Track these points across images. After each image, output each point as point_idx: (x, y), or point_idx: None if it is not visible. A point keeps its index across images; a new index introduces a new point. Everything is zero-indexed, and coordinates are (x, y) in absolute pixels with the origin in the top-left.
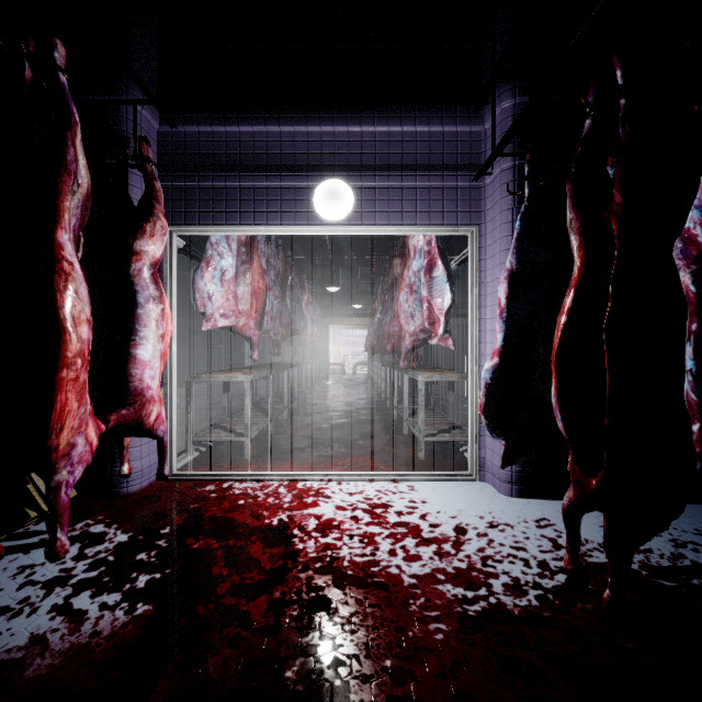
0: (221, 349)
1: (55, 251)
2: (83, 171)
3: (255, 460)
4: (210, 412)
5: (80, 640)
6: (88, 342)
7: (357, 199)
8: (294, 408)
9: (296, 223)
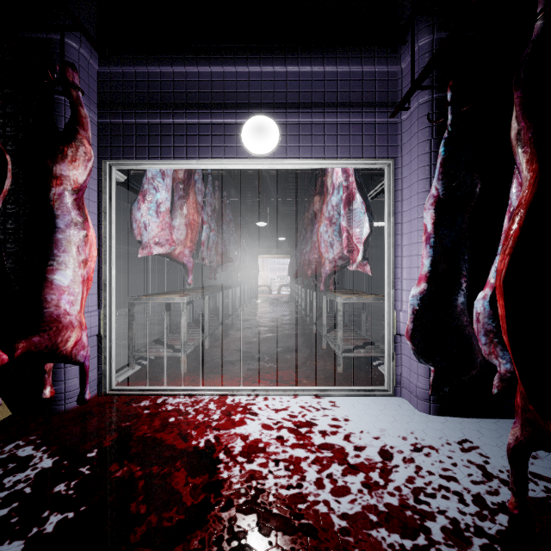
0: (171, 274)
1: None
2: None
3: (190, 373)
4: (157, 327)
5: None
6: None
7: (282, 134)
8: (228, 323)
9: (226, 156)
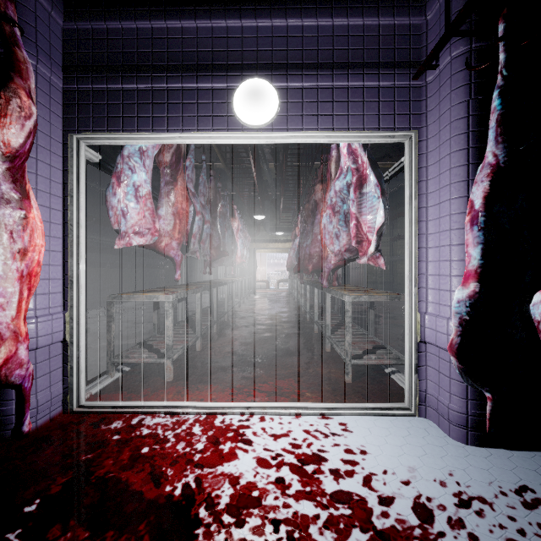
0: (167, 269)
1: None
2: None
3: (175, 383)
4: (148, 326)
5: None
6: None
7: (281, 101)
8: (224, 321)
9: (214, 128)
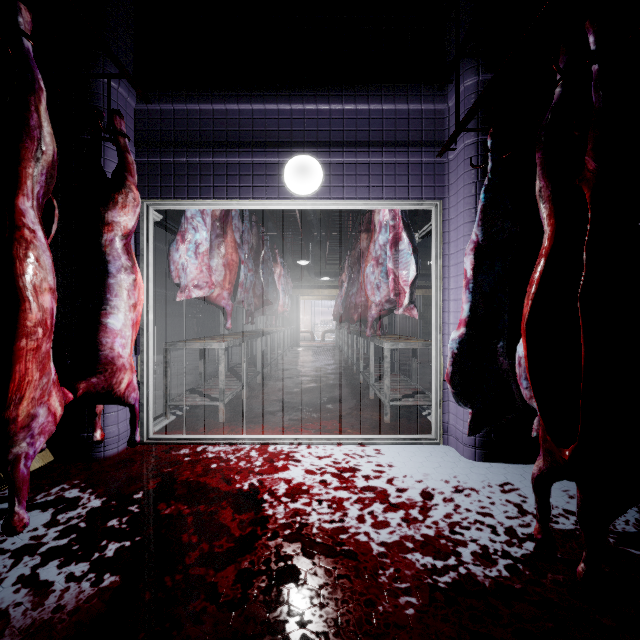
0: (200, 318)
1: (18, 218)
2: (50, 138)
3: (228, 423)
4: (188, 377)
5: (43, 615)
6: (54, 311)
7: (325, 174)
8: (267, 373)
9: (267, 197)
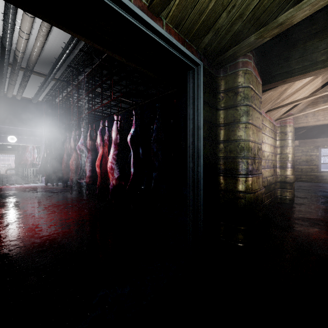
0: None
1: None
2: None
3: None
4: None
5: None
6: None
7: (17, 139)
8: None
9: (4, 142)
